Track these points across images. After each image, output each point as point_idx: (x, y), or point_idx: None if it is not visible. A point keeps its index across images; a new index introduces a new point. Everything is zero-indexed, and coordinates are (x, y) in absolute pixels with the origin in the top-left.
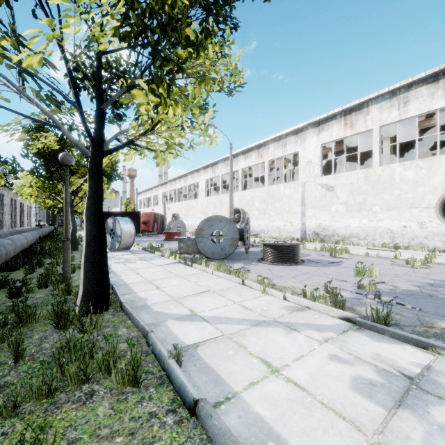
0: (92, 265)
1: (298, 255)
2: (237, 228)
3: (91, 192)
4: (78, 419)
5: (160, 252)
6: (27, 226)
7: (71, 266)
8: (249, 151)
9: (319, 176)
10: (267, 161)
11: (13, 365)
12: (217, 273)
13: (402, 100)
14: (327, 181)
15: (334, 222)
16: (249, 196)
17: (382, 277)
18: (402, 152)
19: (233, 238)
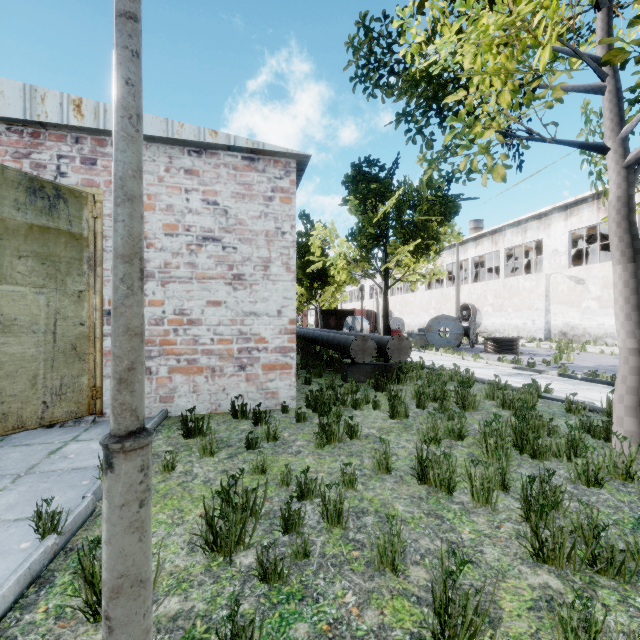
0: None
1: (516, 348)
2: (461, 325)
3: (384, 307)
4: None
5: None
6: None
7: None
8: (481, 237)
9: (567, 268)
10: (503, 250)
11: None
12: (445, 354)
13: None
14: (577, 273)
15: (584, 320)
16: (481, 290)
17: (579, 362)
18: None
19: (457, 334)
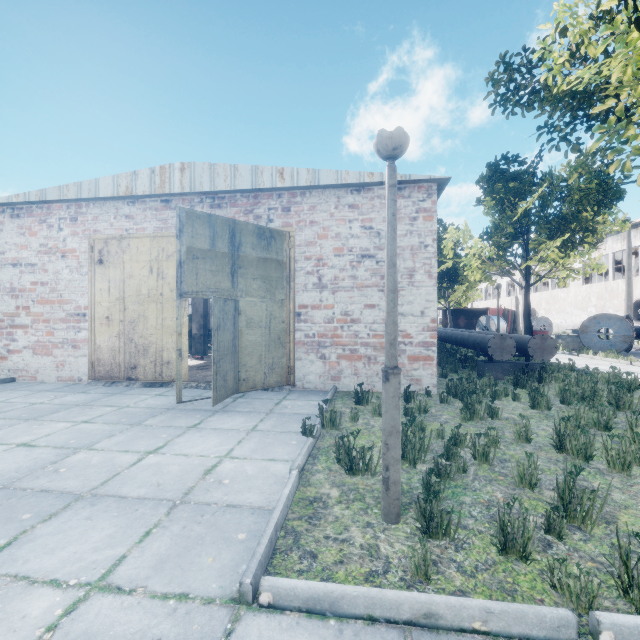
0: None
1: None
2: (631, 326)
3: (525, 306)
4: None
5: None
6: None
7: None
8: None
9: None
10: None
11: None
12: (606, 359)
13: None
14: None
15: None
16: None
17: None
18: None
19: (625, 335)
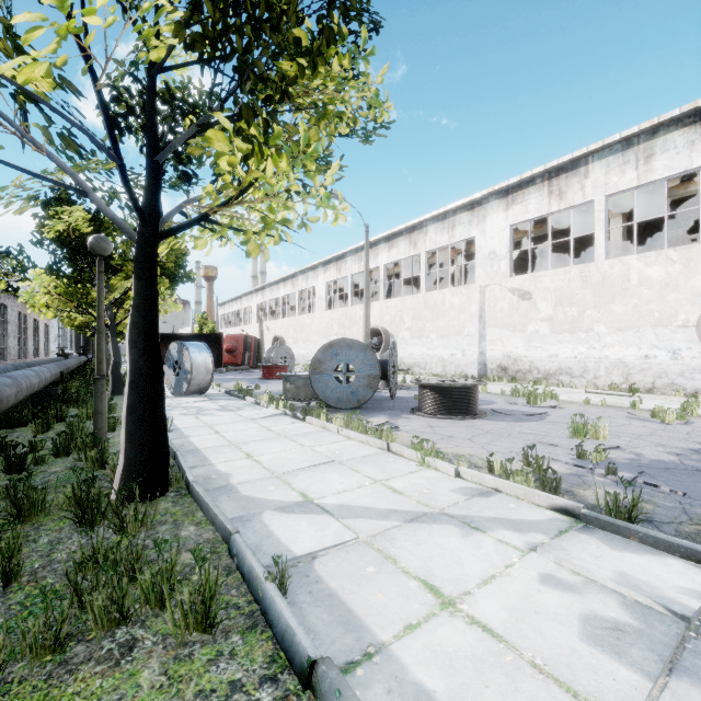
0: (140, 420)
1: (476, 403)
2: (377, 359)
3: (138, 298)
4: (105, 694)
5: (253, 398)
6: (44, 356)
7: (109, 420)
8: (396, 236)
9: (508, 277)
10: (424, 253)
11: (1, 591)
12: (346, 432)
13: (643, 153)
14: (521, 283)
15: (531, 350)
16: (396, 308)
17: (615, 439)
18: (641, 238)
19: (370, 376)
